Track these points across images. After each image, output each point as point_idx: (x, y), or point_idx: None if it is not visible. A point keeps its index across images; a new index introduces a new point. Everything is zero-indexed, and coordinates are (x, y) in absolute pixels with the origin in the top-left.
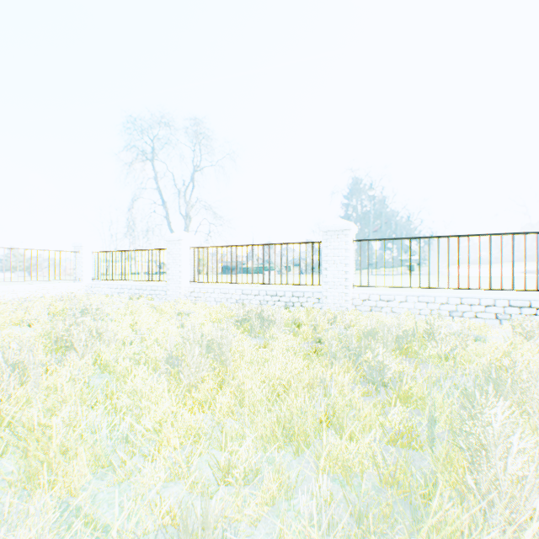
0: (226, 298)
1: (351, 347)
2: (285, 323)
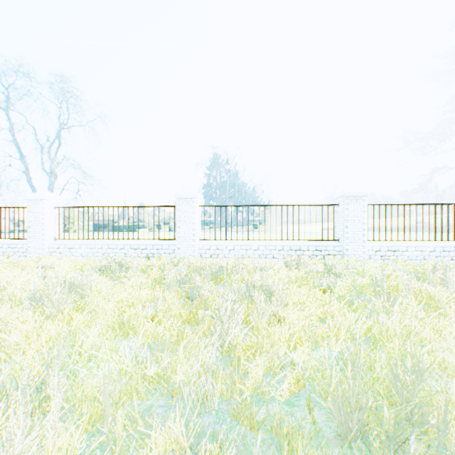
0: (93, 252)
1: (182, 278)
2: (142, 268)
